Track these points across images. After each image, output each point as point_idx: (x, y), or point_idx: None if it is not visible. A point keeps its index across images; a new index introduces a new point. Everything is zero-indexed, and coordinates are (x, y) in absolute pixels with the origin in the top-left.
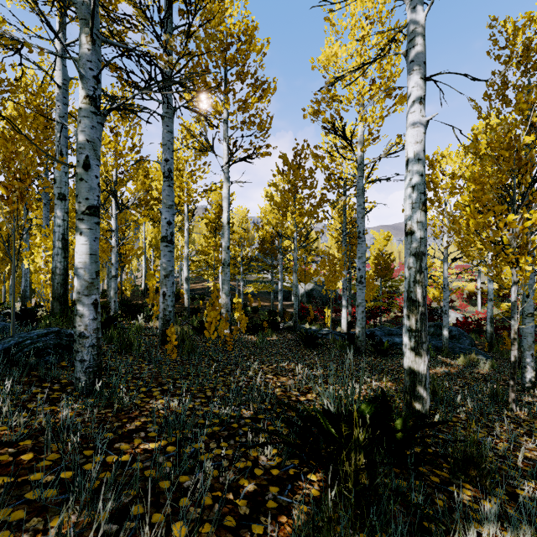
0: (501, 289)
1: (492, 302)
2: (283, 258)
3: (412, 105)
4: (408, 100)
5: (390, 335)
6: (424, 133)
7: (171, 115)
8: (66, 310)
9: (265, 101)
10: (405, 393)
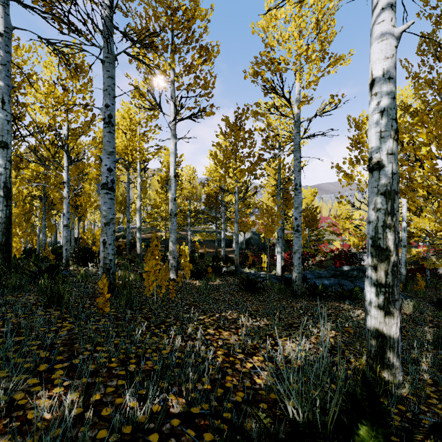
0: (411, 237)
1: (406, 248)
2: (225, 210)
3: (380, 14)
4: (374, 10)
5: (320, 277)
6: (395, 48)
7: (112, 60)
8: (9, 259)
9: (209, 63)
10: (370, 359)
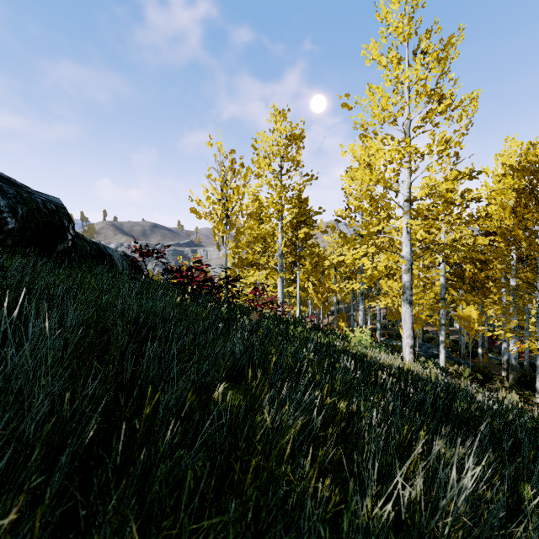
0: None
1: None
2: None
3: None
4: None
5: None
6: None
7: None
8: None
9: None
10: None
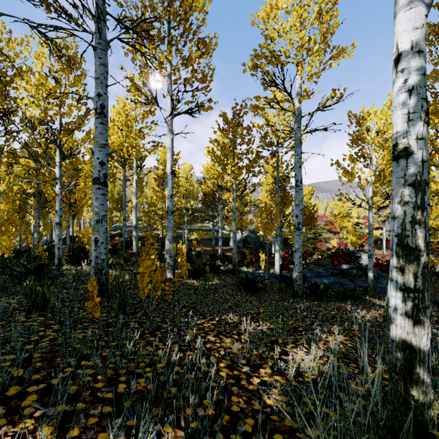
0: None
1: None
2: (223, 208)
3: None
4: None
5: (319, 276)
6: (425, 17)
7: (104, 47)
8: None
9: (207, 56)
10: (395, 374)
